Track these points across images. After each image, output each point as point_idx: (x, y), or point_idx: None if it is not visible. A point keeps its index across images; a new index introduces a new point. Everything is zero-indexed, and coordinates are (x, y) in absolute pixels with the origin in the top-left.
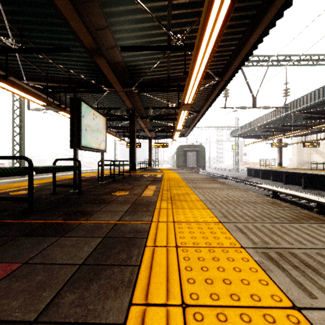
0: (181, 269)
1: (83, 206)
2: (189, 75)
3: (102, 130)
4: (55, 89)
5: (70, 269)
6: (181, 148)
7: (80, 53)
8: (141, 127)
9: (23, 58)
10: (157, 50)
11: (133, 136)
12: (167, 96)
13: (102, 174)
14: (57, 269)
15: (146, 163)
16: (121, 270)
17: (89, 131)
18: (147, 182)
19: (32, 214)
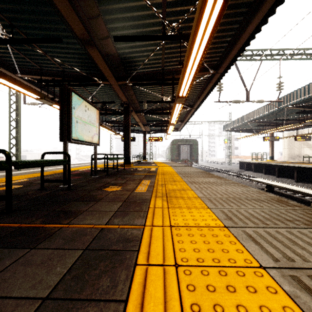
0: (185, 310)
1: (69, 204)
2: (185, 65)
3: (95, 123)
4: (49, 82)
5: (27, 309)
6: (174, 142)
7: (73, 44)
8: (136, 121)
9: (15, 50)
10: (151, 40)
11: (127, 130)
12: (162, 90)
13: (95, 168)
14: (9, 308)
15: (141, 157)
16: (98, 311)
17: (80, 123)
18: (141, 176)
19: (9, 214)
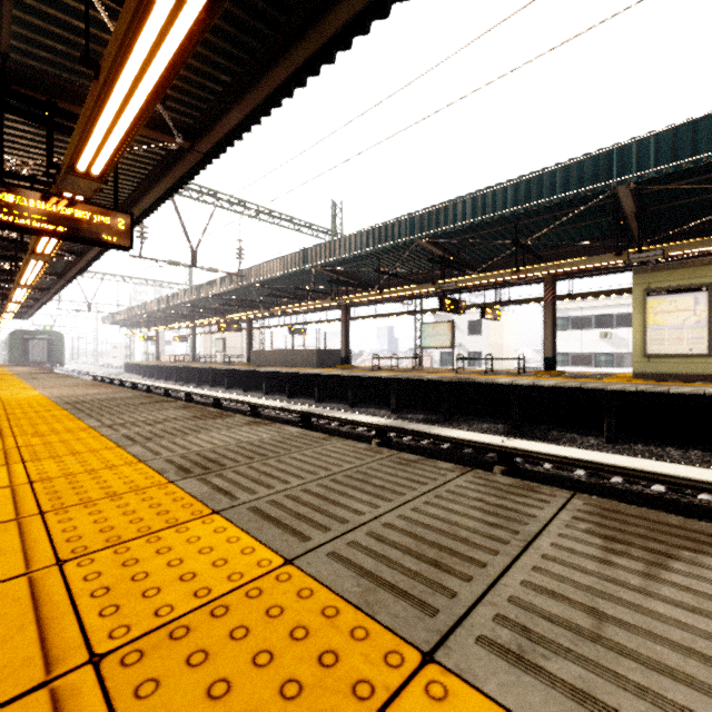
0: None
1: None
2: (3, 316)
3: None
4: None
5: None
6: (17, 335)
7: None
8: None
9: None
10: None
11: None
12: None
13: None
14: None
15: None
16: None
17: None
18: None
19: None
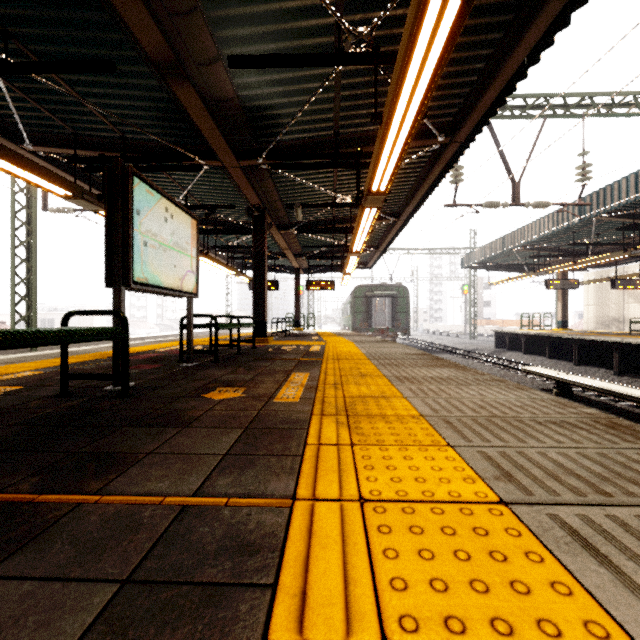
0: None
1: (116, 435)
2: (386, 118)
3: (189, 247)
4: (92, 162)
5: None
6: (359, 291)
7: (142, 77)
8: (279, 247)
9: (18, 91)
10: (312, 65)
11: (261, 266)
12: (334, 180)
13: (190, 346)
14: None
15: (289, 322)
16: None
17: (153, 247)
18: (289, 364)
19: None
